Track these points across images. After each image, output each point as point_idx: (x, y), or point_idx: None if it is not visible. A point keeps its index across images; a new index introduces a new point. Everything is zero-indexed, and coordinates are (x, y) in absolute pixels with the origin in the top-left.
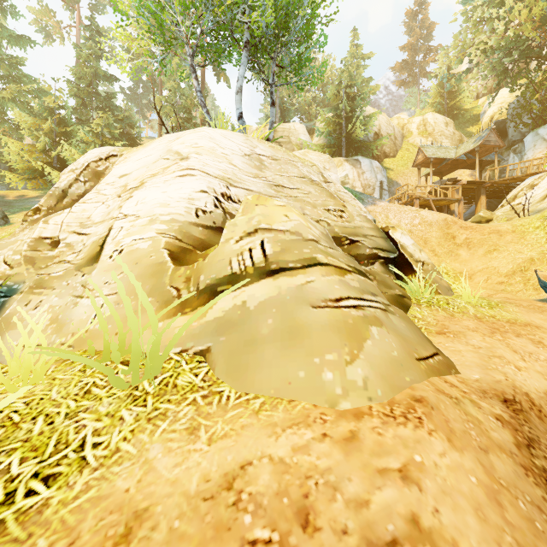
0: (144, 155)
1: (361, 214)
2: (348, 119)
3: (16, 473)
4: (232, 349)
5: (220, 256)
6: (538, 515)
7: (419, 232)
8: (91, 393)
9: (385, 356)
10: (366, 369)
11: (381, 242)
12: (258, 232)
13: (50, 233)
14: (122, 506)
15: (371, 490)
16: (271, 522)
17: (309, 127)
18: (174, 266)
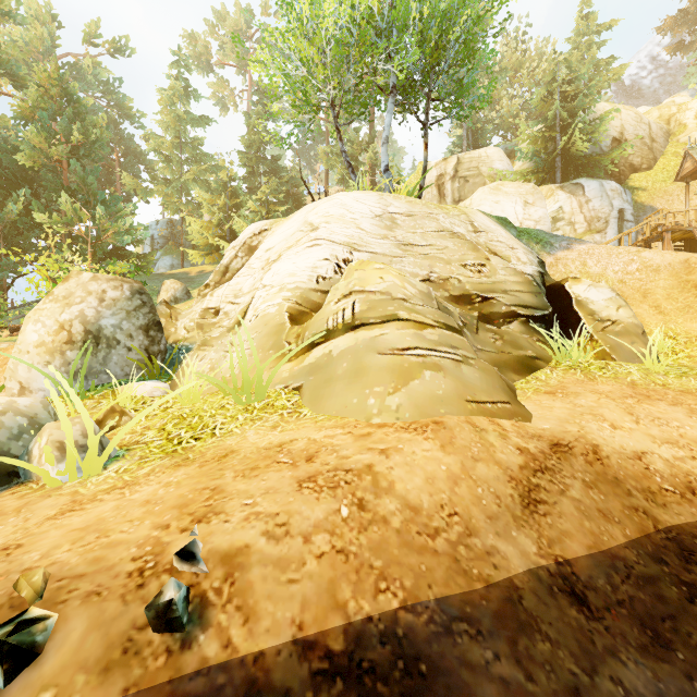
0: (287, 228)
1: (509, 267)
2: (564, 128)
3: (183, 436)
4: (316, 385)
5: (321, 316)
6: (490, 498)
7: (635, 282)
8: (224, 407)
9: (428, 393)
10: (402, 399)
11: (527, 298)
12: (352, 294)
13: (214, 304)
14: (227, 448)
15: (356, 454)
16: (292, 458)
17: (510, 149)
18: (291, 326)
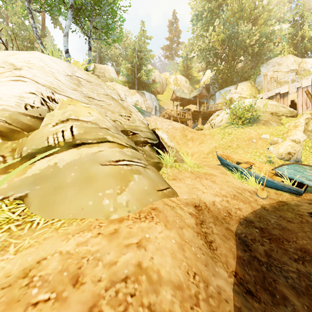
0: None
1: (140, 120)
2: (138, 69)
3: None
4: (45, 193)
5: (40, 135)
6: (199, 251)
7: (171, 133)
8: None
9: (140, 189)
10: (128, 196)
11: (150, 135)
12: (69, 120)
13: None
14: None
15: (119, 256)
16: (52, 288)
17: (117, 70)
18: (2, 141)
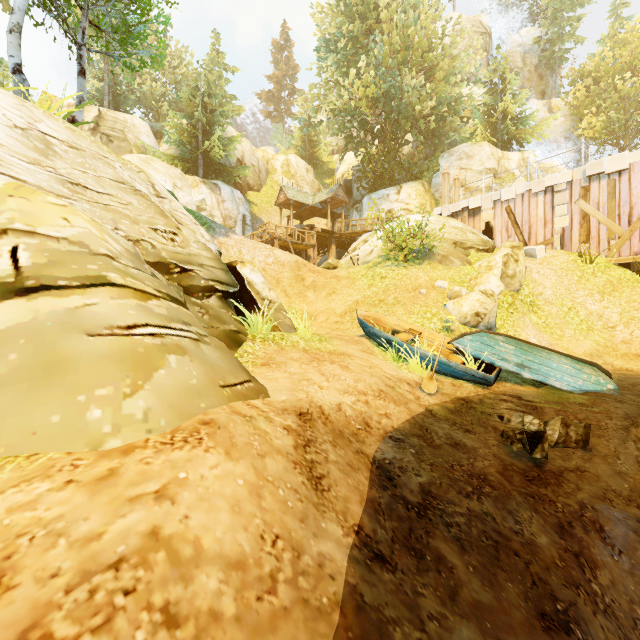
0: None
1: (200, 241)
2: (206, 133)
3: None
4: None
5: None
6: (292, 496)
7: (272, 272)
8: None
9: (181, 385)
10: (150, 400)
11: (221, 274)
12: (8, 233)
13: None
14: None
15: (112, 521)
16: None
17: (156, 129)
18: None
